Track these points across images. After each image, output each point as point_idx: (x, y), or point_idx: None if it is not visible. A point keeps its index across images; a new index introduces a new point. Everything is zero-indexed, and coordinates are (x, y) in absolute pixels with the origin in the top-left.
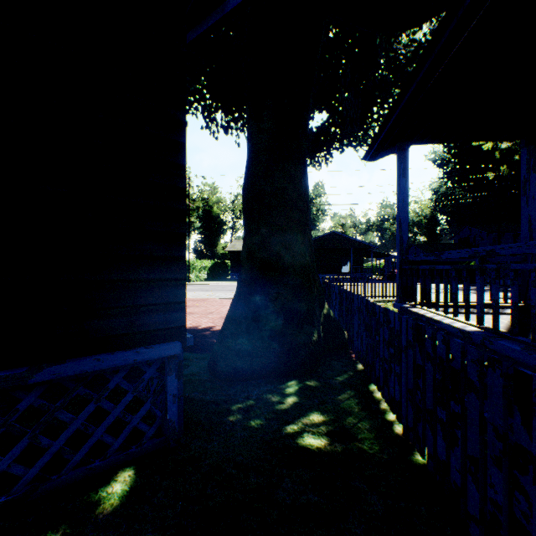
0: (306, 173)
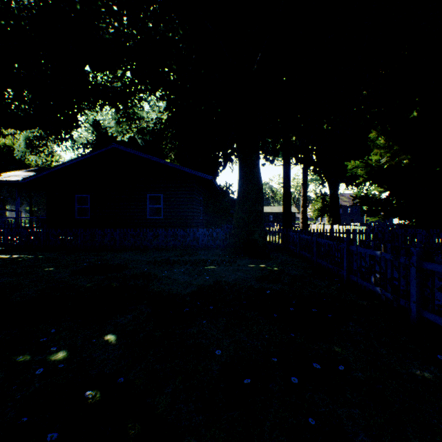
0: None
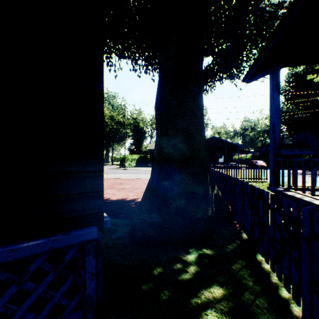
0: (201, 91)
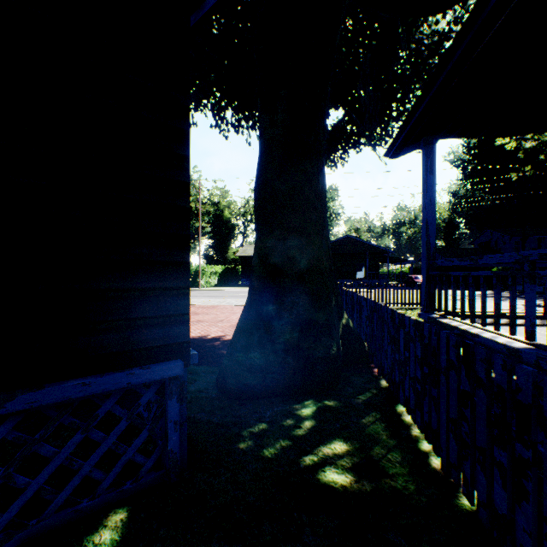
0: (323, 171)
